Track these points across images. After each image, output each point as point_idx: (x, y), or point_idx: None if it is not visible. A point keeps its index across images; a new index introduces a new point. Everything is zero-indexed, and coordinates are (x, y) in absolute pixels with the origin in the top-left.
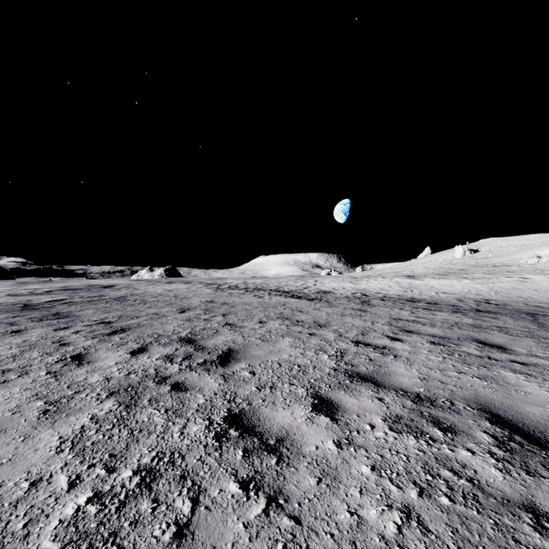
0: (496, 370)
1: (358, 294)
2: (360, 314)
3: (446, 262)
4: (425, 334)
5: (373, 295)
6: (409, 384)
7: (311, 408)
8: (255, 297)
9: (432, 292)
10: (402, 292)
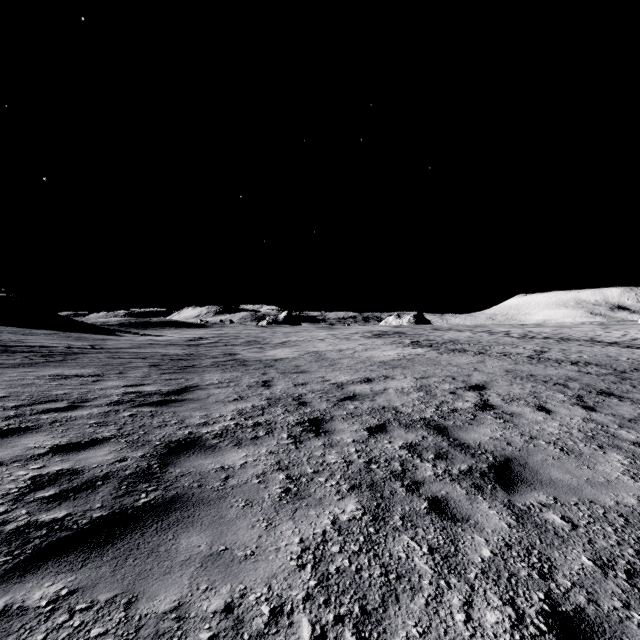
0: None
1: None
2: None
3: None
4: None
5: None
6: None
7: None
8: (582, 346)
9: None
10: None
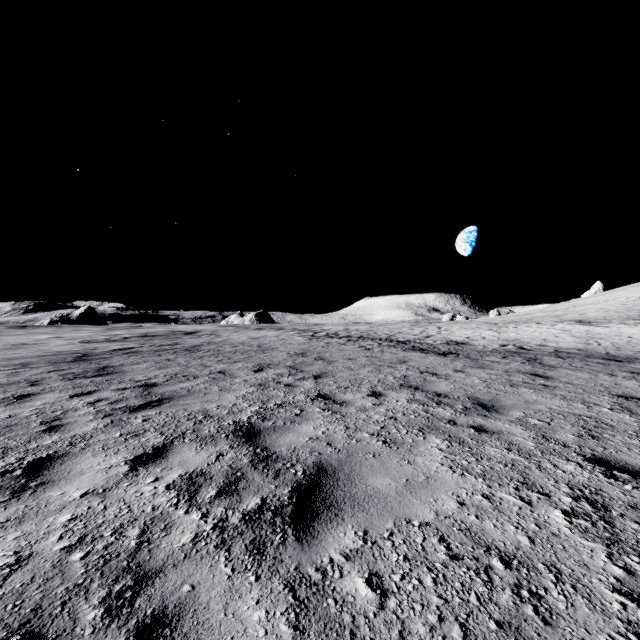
0: None
1: (511, 347)
2: (544, 383)
3: (634, 302)
4: None
5: (536, 349)
6: None
7: None
8: (360, 348)
9: (638, 346)
10: (583, 344)
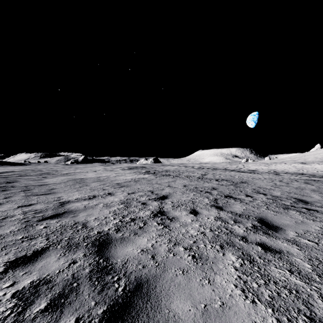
0: (321, 186)
1: (272, 171)
2: (277, 177)
3: None
4: (303, 182)
5: (280, 172)
6: (295, 186)
7: (273, 187)
8: (221, 171)
9: (314, 171)
10: (297, 170)
